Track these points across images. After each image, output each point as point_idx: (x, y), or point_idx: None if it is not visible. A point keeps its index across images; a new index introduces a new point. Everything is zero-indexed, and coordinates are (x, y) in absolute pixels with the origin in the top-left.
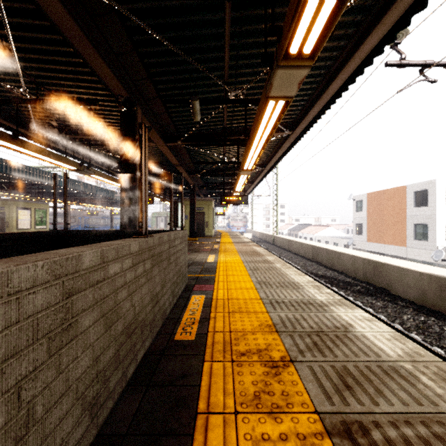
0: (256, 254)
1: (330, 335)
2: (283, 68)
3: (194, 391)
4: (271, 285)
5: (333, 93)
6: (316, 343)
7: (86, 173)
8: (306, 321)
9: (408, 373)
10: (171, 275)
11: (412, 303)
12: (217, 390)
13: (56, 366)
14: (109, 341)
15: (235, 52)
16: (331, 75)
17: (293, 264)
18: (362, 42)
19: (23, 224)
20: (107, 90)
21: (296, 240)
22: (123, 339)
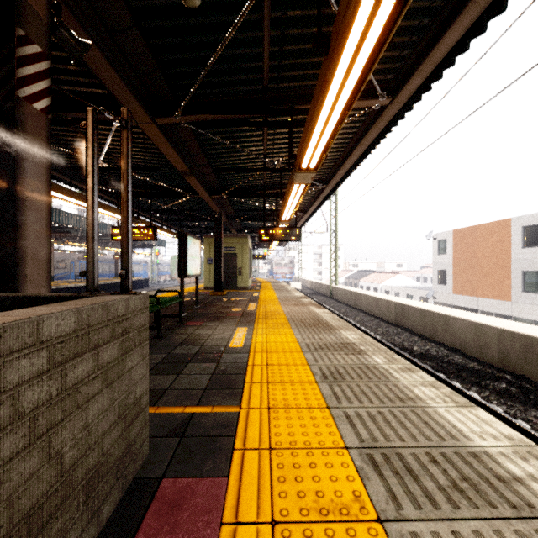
0: (320, 323)
1: None
2: None
3: None
4: (418, 477)
5: None
6: None
7: None
8: None
9: None
10: None
11: None
12: None
13: None
14: None
15: None
16: None
17: (367, 331)
18: None
19: None
20: None
21: (367, 294)
22: None
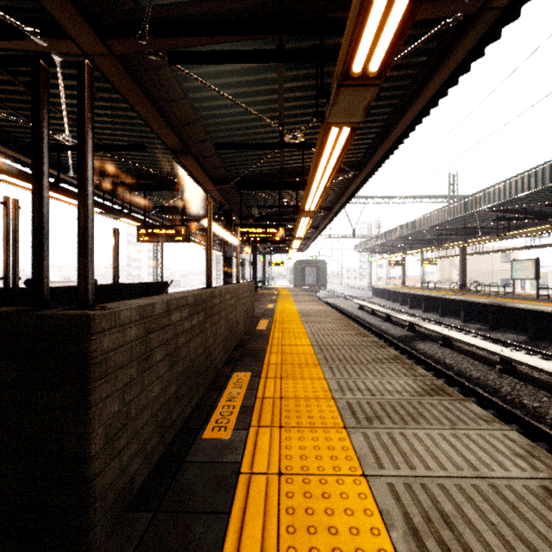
0: None
1: None
2: None
3: None
4: None
5: None
6: None
7: None
8: None
9: None
10: None
11: None
12: None
13: None
14: None
15: None
16: None
17: None
18: None
19: None
20: None
21: None
22: None
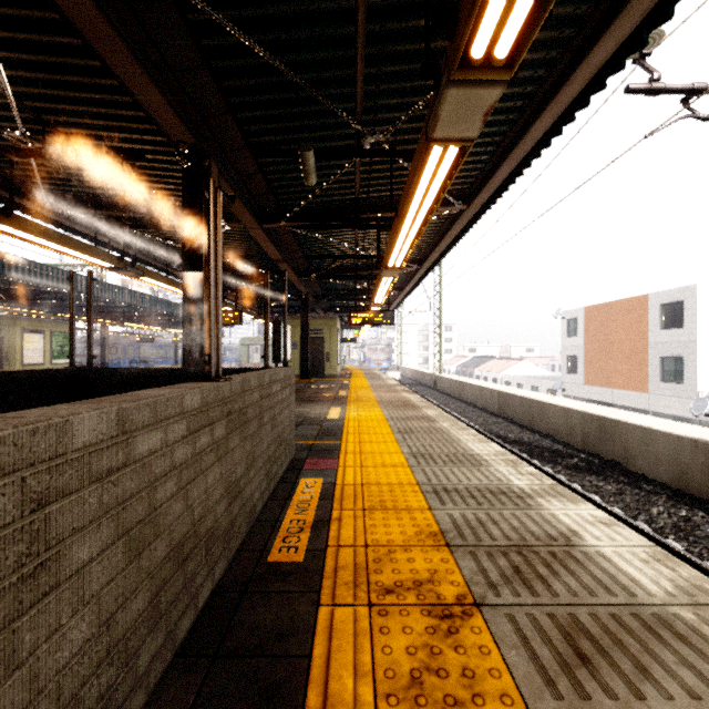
0: (407, 405)
1: (542, 553)
2: (458, 86)
3: (300, 668)
4: (434, 459)
5: (536, 140)
6: (517, 569)
7: (130, 274)
8: (497, 526)
9: (689, 630)
10: (265, 445)
11: (665, 487)
12: (343, 666)
13: (3, 657)
14: (138, 580)
15: (374, 69)
16: (533, 110)
17: (466, 421)
18: (588, 51)
19: (32, 357)
20: (161, 135)
21: (472, 383)
22: (168, 570)
